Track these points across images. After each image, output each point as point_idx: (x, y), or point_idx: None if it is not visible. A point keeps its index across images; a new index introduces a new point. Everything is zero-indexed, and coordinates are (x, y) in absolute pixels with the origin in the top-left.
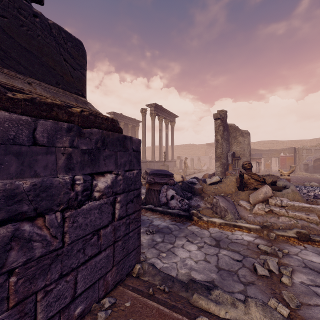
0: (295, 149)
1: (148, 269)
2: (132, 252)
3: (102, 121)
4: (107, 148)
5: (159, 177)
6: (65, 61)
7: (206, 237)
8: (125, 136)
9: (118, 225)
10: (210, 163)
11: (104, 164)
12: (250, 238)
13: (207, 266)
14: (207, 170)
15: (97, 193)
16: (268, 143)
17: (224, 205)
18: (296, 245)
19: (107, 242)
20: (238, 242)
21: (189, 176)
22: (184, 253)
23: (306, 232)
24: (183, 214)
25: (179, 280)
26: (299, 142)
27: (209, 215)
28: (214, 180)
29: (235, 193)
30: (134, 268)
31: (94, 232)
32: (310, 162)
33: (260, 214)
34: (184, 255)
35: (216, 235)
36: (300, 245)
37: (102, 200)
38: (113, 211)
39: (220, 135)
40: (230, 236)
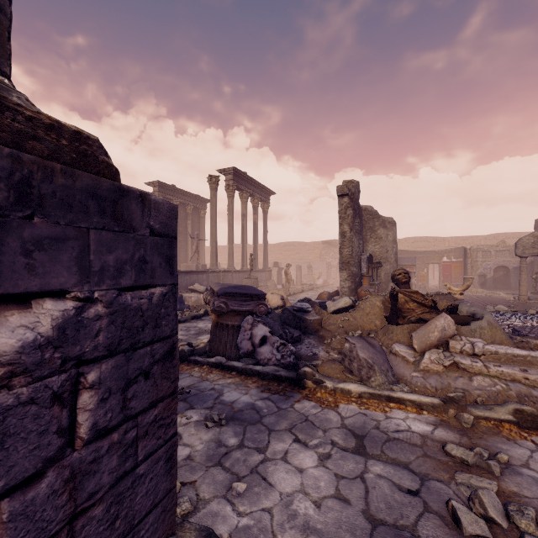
0: (466, 250)
1: None
2: (149, 516)
3: (33, 130)
4: (45, 216)
5: (238, 300)
6: None
7: (335, 428)
8: (122, 189)
9: (93, 457)
10: (329, 274)
11: (29, 268)
12: (424, 427)
13: (344, 515)
14: (323, 285)
15: None
16: (421, 241)
17: (367, 355)
18: (517, 439)
19: (38, 532)
20: (402, 438)
21: (293, 297)
22: (290, 479)
23: (535, 411)
24: (285, 375)
25: None
26: (468, 240)
27: (337, 376)
28: (342, 305)
29: (383, 330)
30: None
31: None
32: (489, 272)
33: (435, 371)
34: (289, 485)
35: (354, 423)
36: (525, 440)
37: (11, 394)
38: (70, 418)
39: (349, 225)
40: (384, 423)
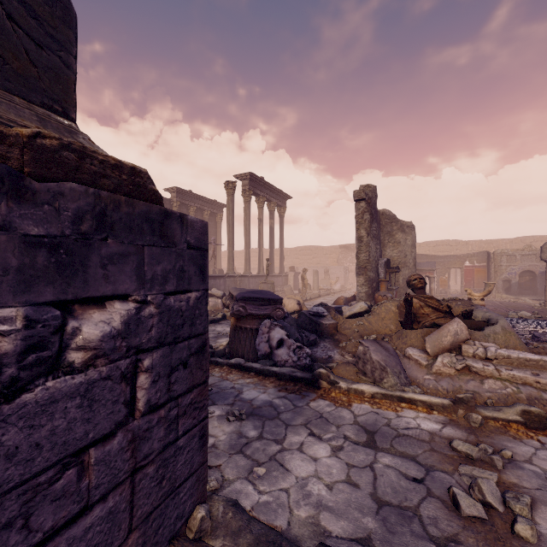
0: (489, 254)
1: (225, 517)
2: (186, 482)
3: (104, 170)
4: (114, 237)
5: (256, 304)
6: (11, 20)
7: (348, 424)
8: (166, 212)
9: (147, 427)
10: (346, 278)
11: (105, 277)
12: (433, 426)
13: (353, 496)
14: (341, 290)
15: (78, 352)
16: (442, 245)
17: (380, 358)
18: (523, 438)
19: (112, 477)
20: (411, 434)
21: (310, 302)
22: (305, 466)
23: (542, 412)
24: (301, 376)
25: (295, 545)
26: (493, 244)
27: (351, 378)
28: (358, 310)
29: (397, 334)
30: (191, 516)
31: (66, 460)
32: (514, 277)
33: (447, 374)
34: (304, 471)
35: (366, 420)
36: (531, 439)
37: (95, 371)
38: (131, 394)
39: (366, 229)
40: (394, 421)
